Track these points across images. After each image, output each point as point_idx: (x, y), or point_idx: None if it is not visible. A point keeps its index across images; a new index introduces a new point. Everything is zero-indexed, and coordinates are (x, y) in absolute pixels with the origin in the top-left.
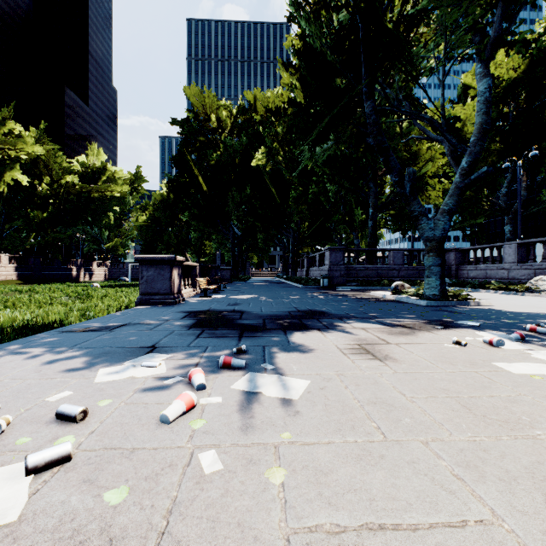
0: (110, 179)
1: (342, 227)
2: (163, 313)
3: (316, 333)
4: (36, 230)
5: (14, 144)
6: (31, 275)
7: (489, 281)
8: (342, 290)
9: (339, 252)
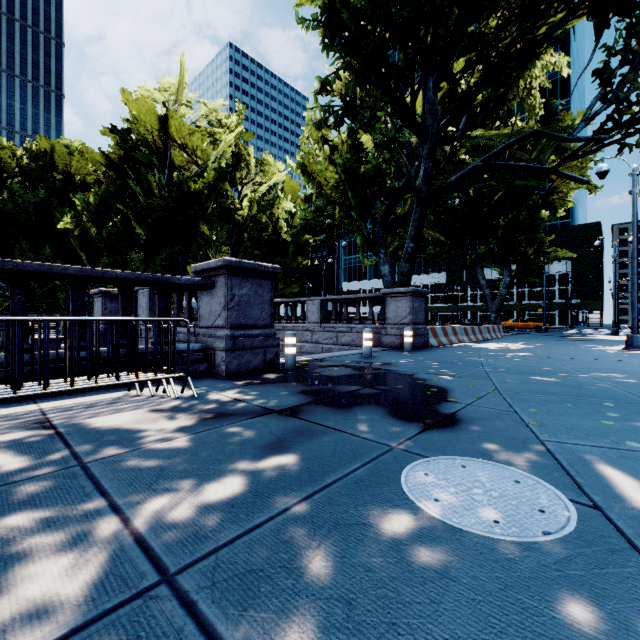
0: None
1: None
2: None
3: None
4: None
5: None
6: None
7: None
8: None
9: None
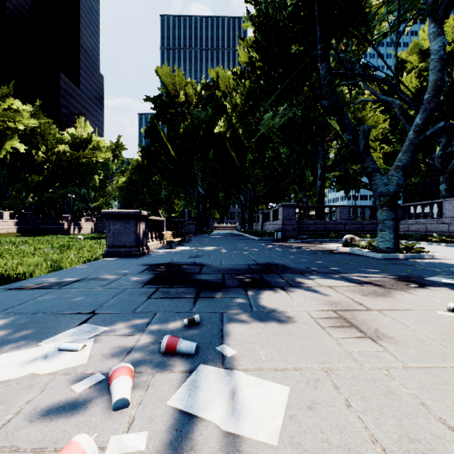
0: (95, 148)
1: (291, 187)
2: (124, 266)
3: (281, 294)
4: (33, 191)
5: (12, 118)
6: (28, 228)
7: (429, 234)
8: (295, 242)
9: (291, 208)
